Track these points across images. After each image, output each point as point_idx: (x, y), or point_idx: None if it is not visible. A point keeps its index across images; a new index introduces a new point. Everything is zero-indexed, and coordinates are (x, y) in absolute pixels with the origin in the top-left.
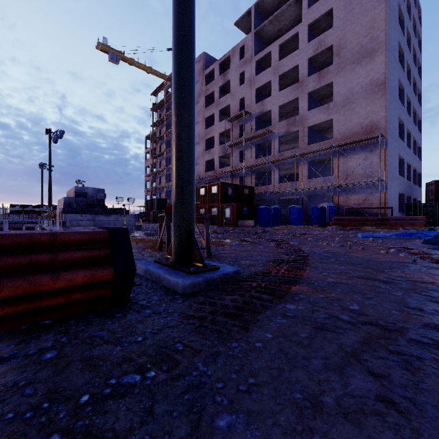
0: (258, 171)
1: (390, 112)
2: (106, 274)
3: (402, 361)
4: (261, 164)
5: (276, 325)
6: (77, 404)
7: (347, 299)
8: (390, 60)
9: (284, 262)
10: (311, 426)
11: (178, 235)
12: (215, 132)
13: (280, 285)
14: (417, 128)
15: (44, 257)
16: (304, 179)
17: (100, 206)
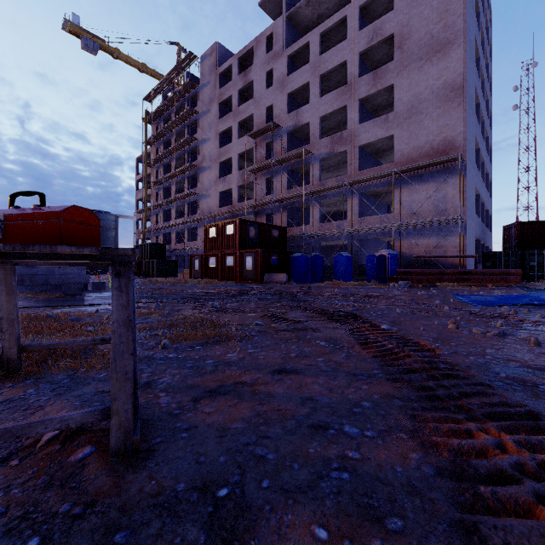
0: (291, 206)
1: (469, 127)
2: None
3: None
4: (296, 197)
5: None
6: None
7: None
8: (469, 58)
9: None
10: None
11: None
12: (232, 152)
13: None
14: (489, 158)
15: None
16: (355, 217)
17: None
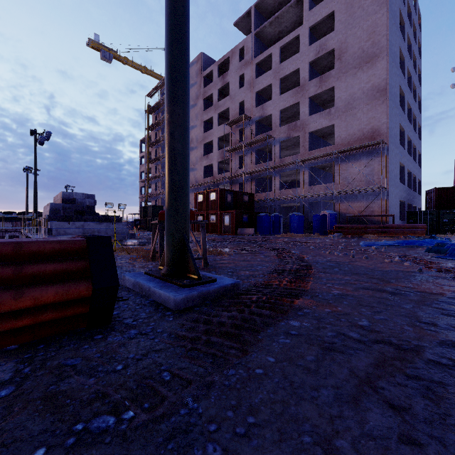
0: (258, 177)
1: (391, 118)
2: (83, 289)
3: (422, 388)
4: (261, 170)
5: (279, 346)
6: None
7: (355, 313)
8: (391, 66)
9: (286, 272)
10: None
11: (171, 244)
12: (213, 136)
13: (283, 298)
14: (417, 135)
15: (5, 271)
16: (306, 186)
17: (90, 213)
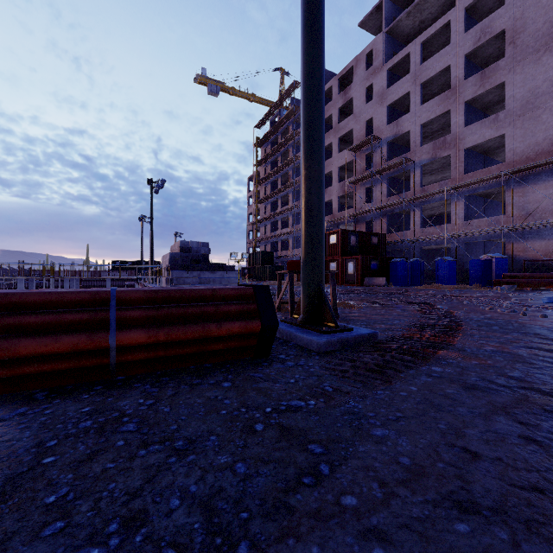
0: (391, 213)
1: None
2: (255, 326)
3: None
4: (396, 204)
5: (421, 382)
6: (265, 412)
7: (506, 367)
8: None
9: (429, 327)
10: (453, 443)
11: (308, 293)
12: (332, 166)
13: (425, 348)
14: None
15: (210, 309)
16: (459, 221)
17: (205, 262)
